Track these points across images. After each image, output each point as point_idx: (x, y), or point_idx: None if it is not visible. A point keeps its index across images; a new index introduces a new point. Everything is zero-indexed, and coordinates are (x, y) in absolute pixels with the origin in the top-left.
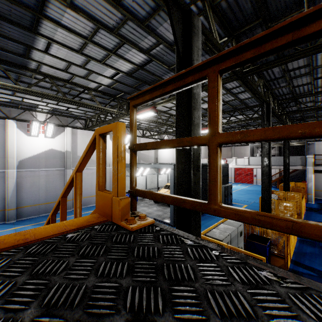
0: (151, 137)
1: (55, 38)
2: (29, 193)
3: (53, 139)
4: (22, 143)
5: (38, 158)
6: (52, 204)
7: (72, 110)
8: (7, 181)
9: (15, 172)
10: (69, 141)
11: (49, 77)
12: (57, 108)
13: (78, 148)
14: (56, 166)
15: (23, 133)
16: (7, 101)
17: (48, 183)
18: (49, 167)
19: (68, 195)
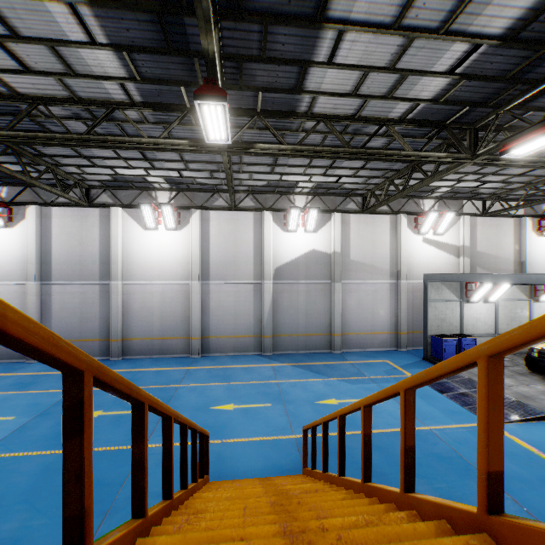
0: (504, 214)
1: (352, 16)
2: (286, 317)
3: (315, 233)
4: (278, 242)
5: (296, 264)
6: (314, 336)
7: (345, 180)
8: (263, 296)
9: (271, 285)
10: (338, 236)
11: (324, 120)
12: (322, 183)
13: (351, 247)
14: (319, 277)
15: (279, 228)
16: (263, 185)
17: (308, 303)
18: (309, 278)
19: (336, 326)
